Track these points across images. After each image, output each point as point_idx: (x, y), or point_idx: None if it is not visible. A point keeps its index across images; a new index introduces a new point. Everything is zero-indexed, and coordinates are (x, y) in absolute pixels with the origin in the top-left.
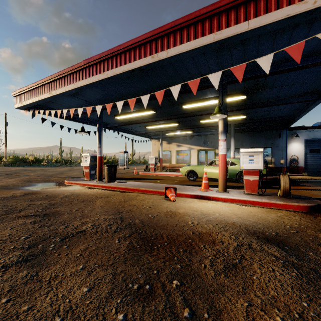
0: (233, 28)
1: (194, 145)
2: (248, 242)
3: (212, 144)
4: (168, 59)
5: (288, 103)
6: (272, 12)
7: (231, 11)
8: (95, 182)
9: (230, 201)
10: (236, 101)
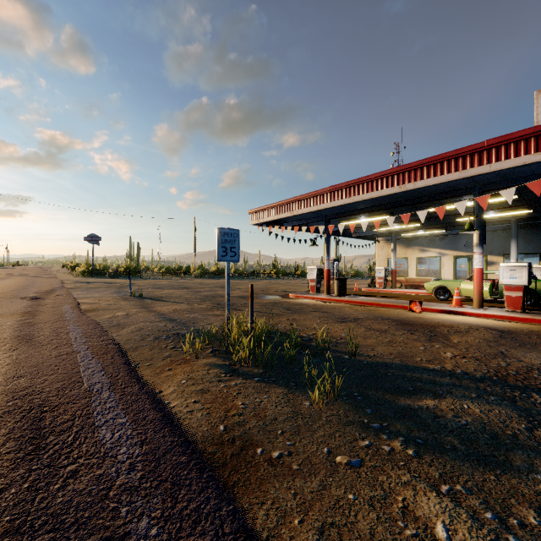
0: (477, 169)
1: (448, 250)
2: (477, 328)
3: None
4: (415, 189)
5: None
6: (511, 159)
7: (475, 155)
8: (323, 296)
9: (484, 316)
10: None
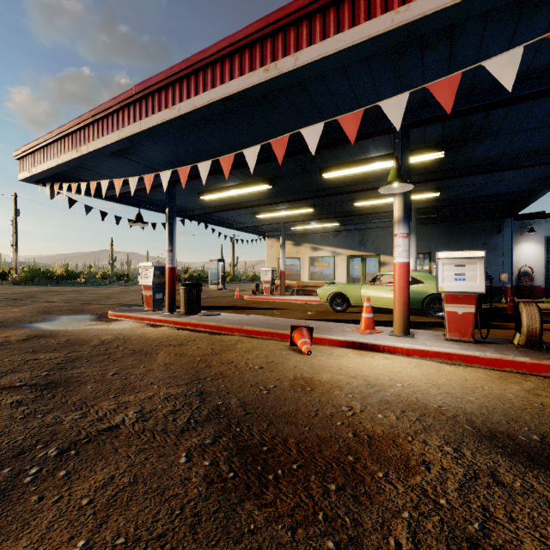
0: None
1: (342, 248)
2: (487, 466)
3: (374, 245)
4: (297, 73)
5: (523, 166)
6: None
7: None
8: (162, 314)
9: (419, 354)
10: (424, 164)
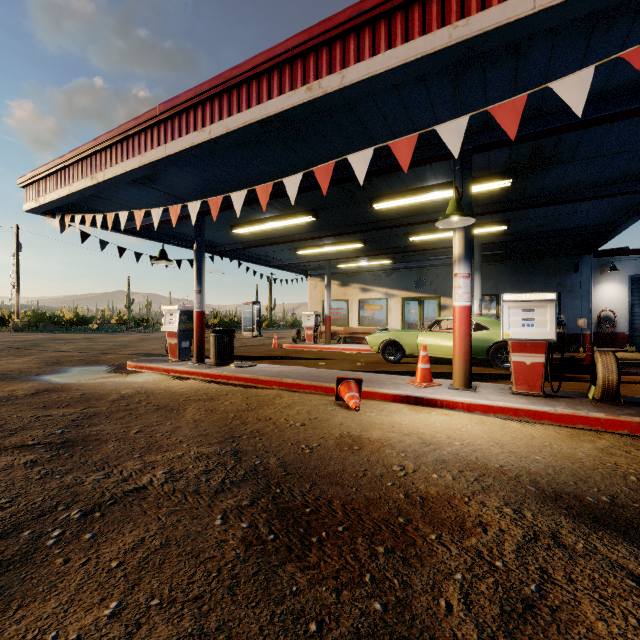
0: (498, 11)
1: (396, 289)
2: (549, 527)
3: (433, 286)
4: (343, 93)
5: (601, 196)
6: None
7: None
8: (189, 365)
9: (481, 410)
10: (489, 193)
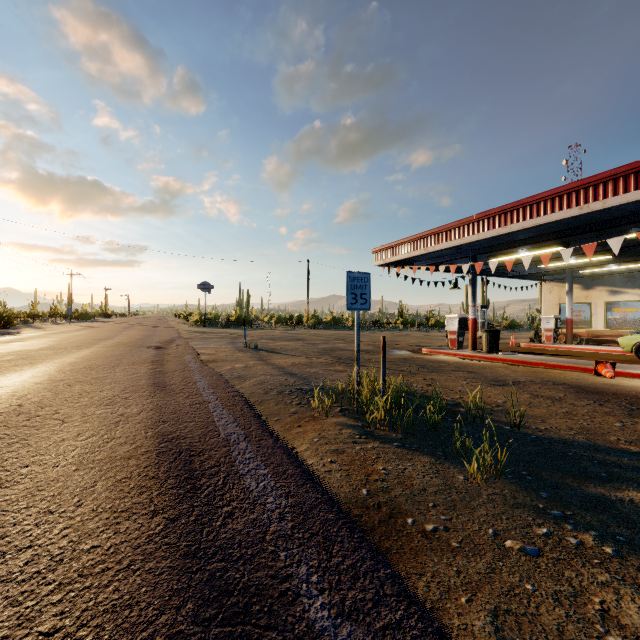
0: None
1: None
2: None
3: None
4: (604, 209)
5: None
6: None
7: None
8: (468, 352)
9: None
10: None
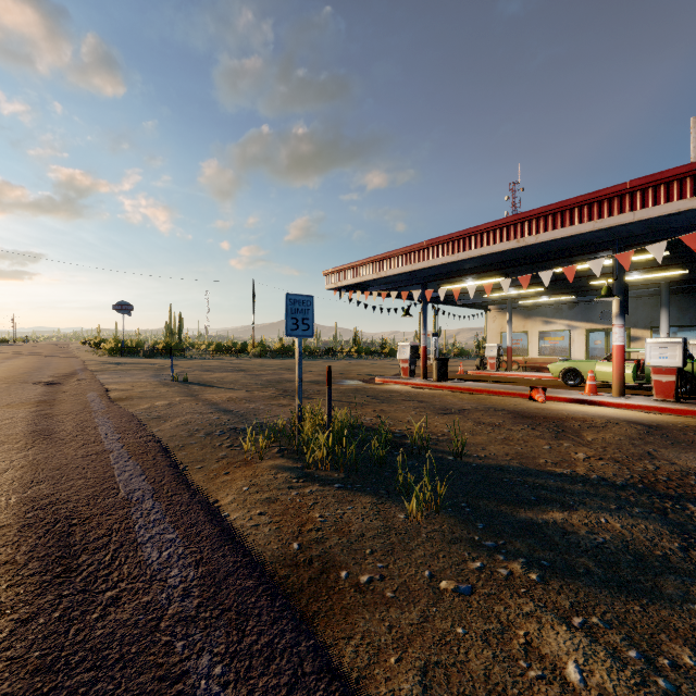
0: (617, 218)
1: (580, 321)
2: (617, 422)
3: None
4: (537, 244)
5: None
6: (660, 205)
7: (614, 200)
8: (419, 381)
9: (626, 407)
10: None
